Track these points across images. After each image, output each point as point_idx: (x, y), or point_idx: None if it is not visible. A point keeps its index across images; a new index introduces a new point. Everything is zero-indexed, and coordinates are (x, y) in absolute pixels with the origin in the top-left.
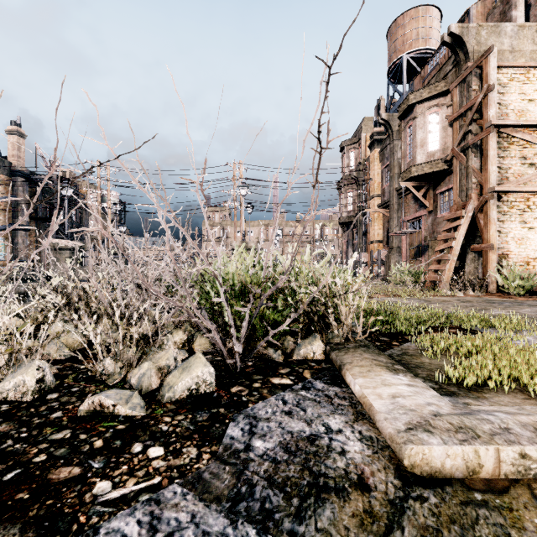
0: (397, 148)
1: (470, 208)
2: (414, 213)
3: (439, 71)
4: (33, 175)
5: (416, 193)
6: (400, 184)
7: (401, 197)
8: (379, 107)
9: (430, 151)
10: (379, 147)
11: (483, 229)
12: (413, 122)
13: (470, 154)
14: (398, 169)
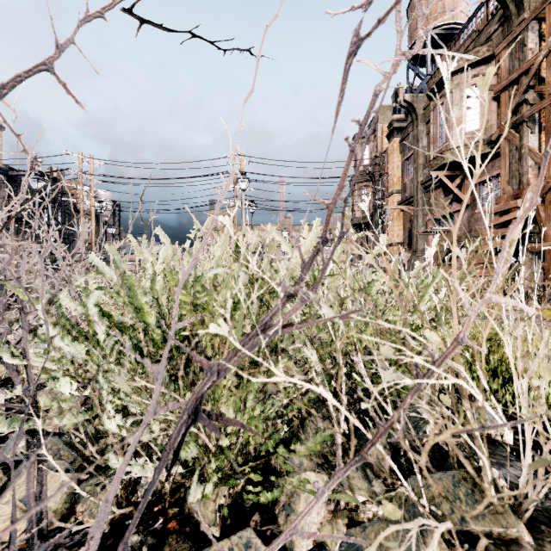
0: (422, 135)
1: (528, 197)
2: (443, 209)
3: (478, 36)
4: (11, 171)
5: (449, 184)
6: (430, 172)
7: (427, 191)
8: (397, 95)
9: (469, 131)
10: (399, 136)
11: (546, 223)
12: (446, 99)
13: (525, 130)
14: (423, 159)
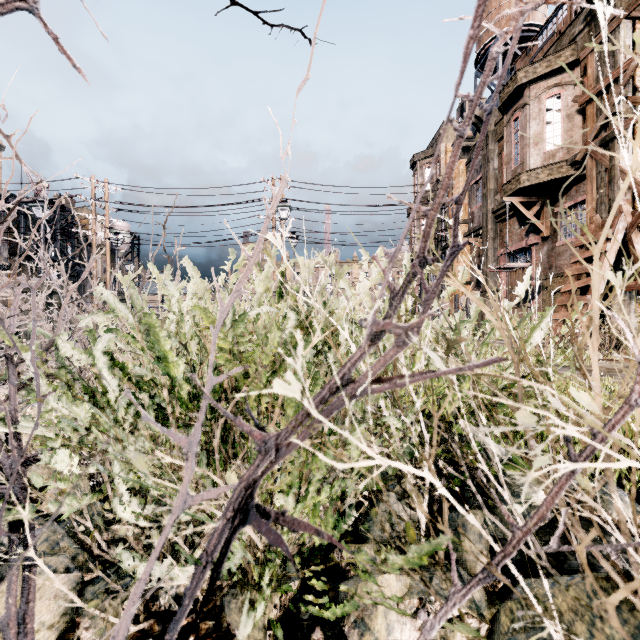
0: (493, 155)
1: (620, 227)
2: (518, 242)
3: (559, 38)
4: (12, 198)
5: (526, 212)
6: (504, 199)
7: (499, 221)
8: (463, 109)
9: (549, 150)
10: (466, 157)
11: None
12: (521, 112)
13: (616, 148)
14: (494, 184)
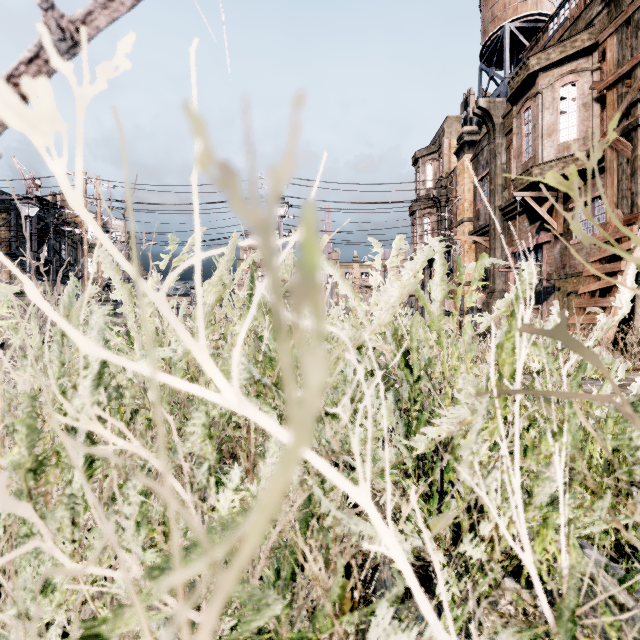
0: (501, 149)
1: None
2: (528, 240)
3: (574, 23)
4: (2, 196)
5: (538, 208)
6: (514, 194)
7: (507, 219)
8: (467, 103)
9: (563, 142)
10: (471, 152)
11: None
12: (533, 102)
13: (639, 137)
14: (502, 179)
